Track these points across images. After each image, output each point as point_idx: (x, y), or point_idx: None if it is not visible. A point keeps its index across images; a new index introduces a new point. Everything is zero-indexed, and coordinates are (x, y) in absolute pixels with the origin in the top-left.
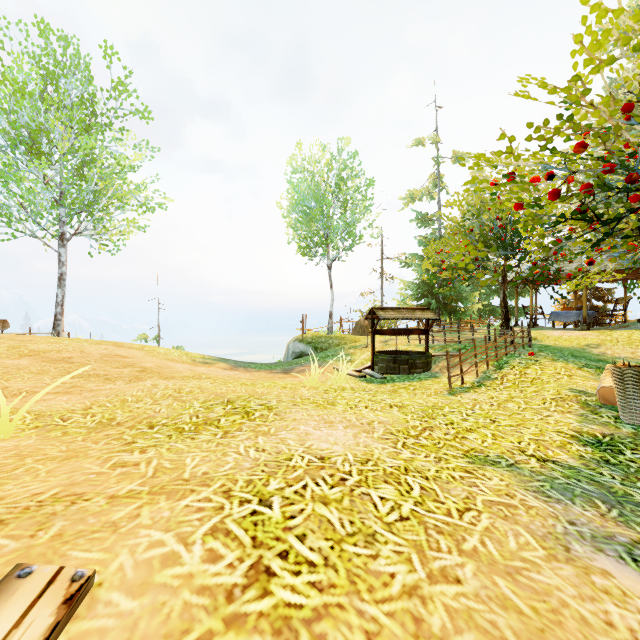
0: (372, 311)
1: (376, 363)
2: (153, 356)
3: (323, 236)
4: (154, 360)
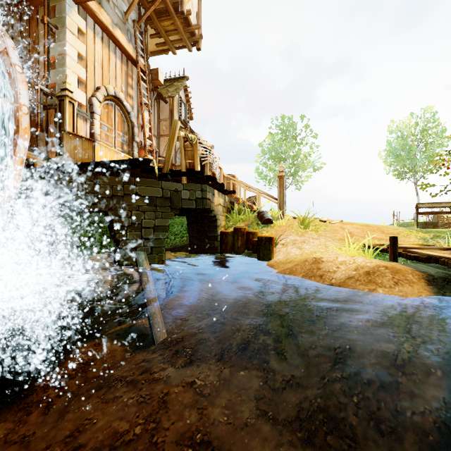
0: (416, 205)
1: (418, 226)
2: None
3: (408, 167)
4: None
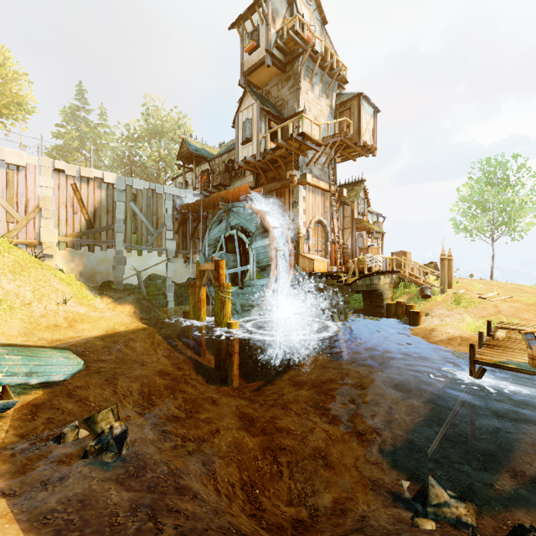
0: None
1: None
2: (533, 290)
3: None
4: (533, 291)
